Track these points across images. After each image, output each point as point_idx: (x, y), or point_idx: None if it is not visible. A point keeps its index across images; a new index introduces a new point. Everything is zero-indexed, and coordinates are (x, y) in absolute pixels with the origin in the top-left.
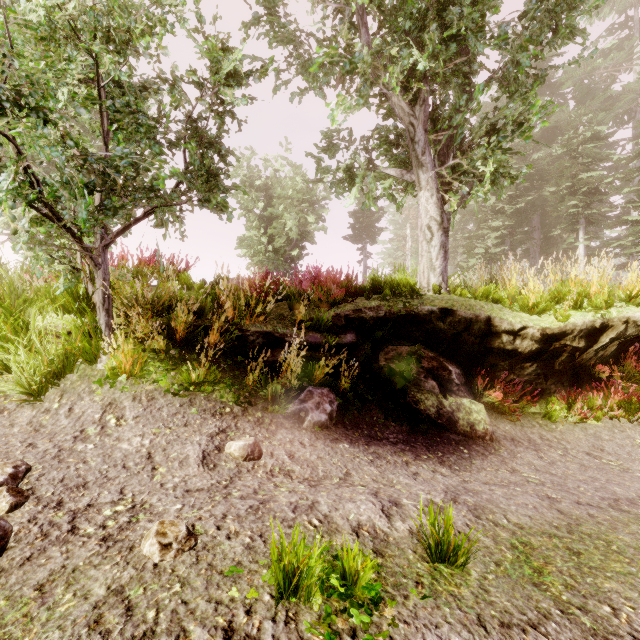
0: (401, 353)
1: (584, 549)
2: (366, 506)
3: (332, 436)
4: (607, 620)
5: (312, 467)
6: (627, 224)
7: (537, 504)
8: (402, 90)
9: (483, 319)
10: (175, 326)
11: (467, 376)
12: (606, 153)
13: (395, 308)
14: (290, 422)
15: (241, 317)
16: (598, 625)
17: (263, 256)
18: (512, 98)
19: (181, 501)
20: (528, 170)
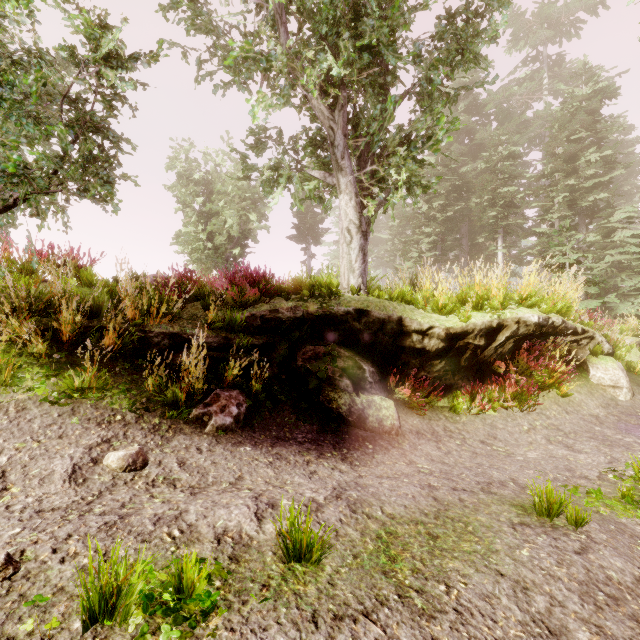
0: (319, 353)
1: (443, 533)
2: (239, 511)
3: (236, 439)
4: (438, 599)
5: (203, 473)
6: (535, 235)
7: (417, 493)
8: (322, 94)
9: (395, 319)
10: (59, 327)
11: (383, 374)
12: (521, 171)
13: (312, 308)
14: (191, 427)
15: (143, 317)
16: (428, 605)
17: (202, 253)
18: (424, 112)
19: (24, 524)
20: (436, 181)
